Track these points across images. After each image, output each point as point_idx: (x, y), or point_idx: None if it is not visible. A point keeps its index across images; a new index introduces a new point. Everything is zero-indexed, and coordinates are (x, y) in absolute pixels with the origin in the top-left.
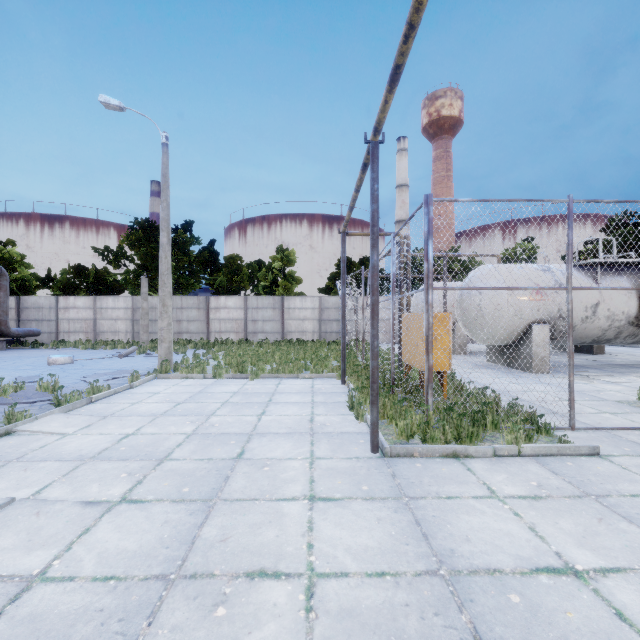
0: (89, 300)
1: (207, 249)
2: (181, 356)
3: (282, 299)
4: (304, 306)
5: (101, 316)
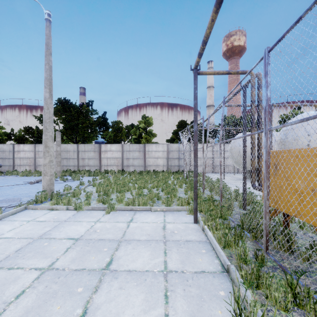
0: (31, 146)
1: (101, 117)
2: (74, 182)
3: (144, 145)
4: (158, 150)
5: (38, 156)
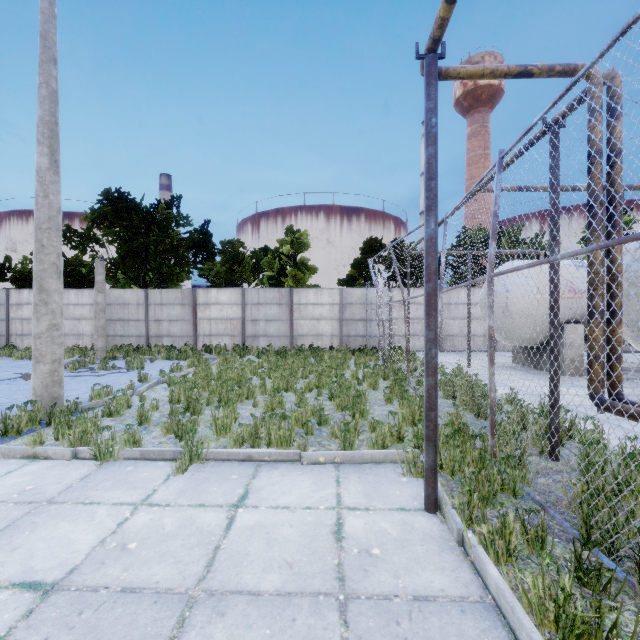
0: None
1: (199, 231)
2: (129, 375)
3: (291, 292)
4: (320, 301)
5: None
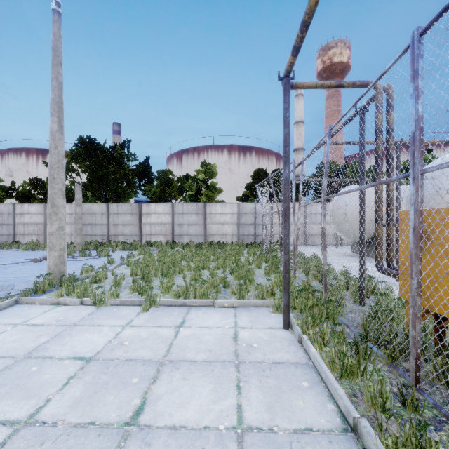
0: (40, 207)
1: (142, 164)
2: (100, 260)
3: (204, 205)
4: (224, 211)
5: None
